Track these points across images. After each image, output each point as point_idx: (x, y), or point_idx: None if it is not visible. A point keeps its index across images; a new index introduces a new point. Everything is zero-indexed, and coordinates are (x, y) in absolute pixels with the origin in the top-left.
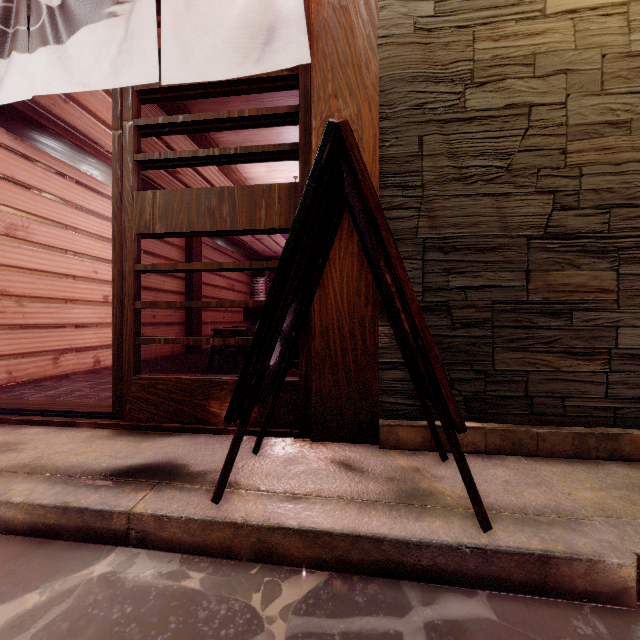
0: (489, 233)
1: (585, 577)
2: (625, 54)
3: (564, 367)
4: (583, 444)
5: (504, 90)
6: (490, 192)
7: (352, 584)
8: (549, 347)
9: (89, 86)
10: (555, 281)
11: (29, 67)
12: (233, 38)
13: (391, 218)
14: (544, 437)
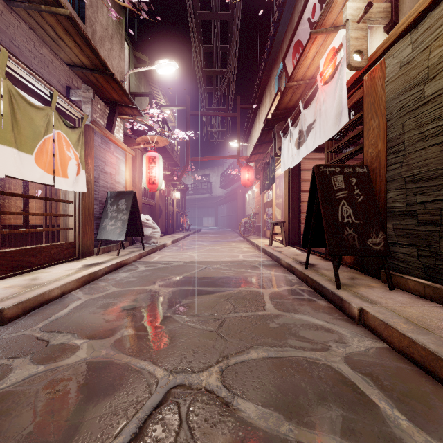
0: (434, 168)
1: (348, 308)
2: None
3: None
4: None
5: None
6: (436, 142)
7: (313, 292)
8: None
9: (309, 151)
10: None
11: (302, 150)
12: (332, 122)
13: (391, 169)
14: None
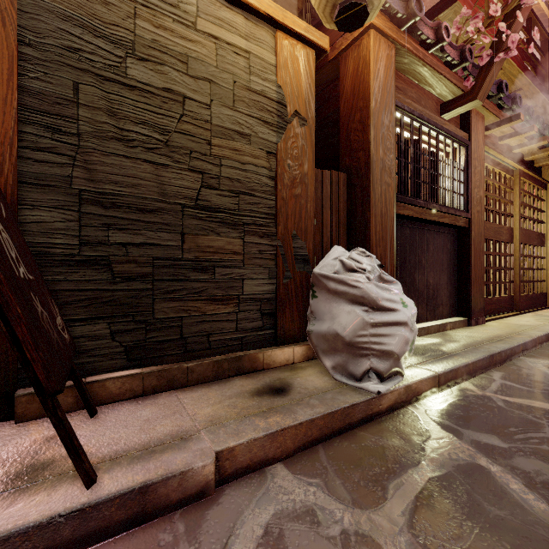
0: (149, 196)
1: (178, 488)
2: (247, 87)
3: (209, 311)
4: (220, 368)
5: (163, 74)
6: (150, 159)
7: None
8: (199, 296)
9: None
10: (203, 243)
11: None
12: None
13: (37, 160)
14: (193, 369)
